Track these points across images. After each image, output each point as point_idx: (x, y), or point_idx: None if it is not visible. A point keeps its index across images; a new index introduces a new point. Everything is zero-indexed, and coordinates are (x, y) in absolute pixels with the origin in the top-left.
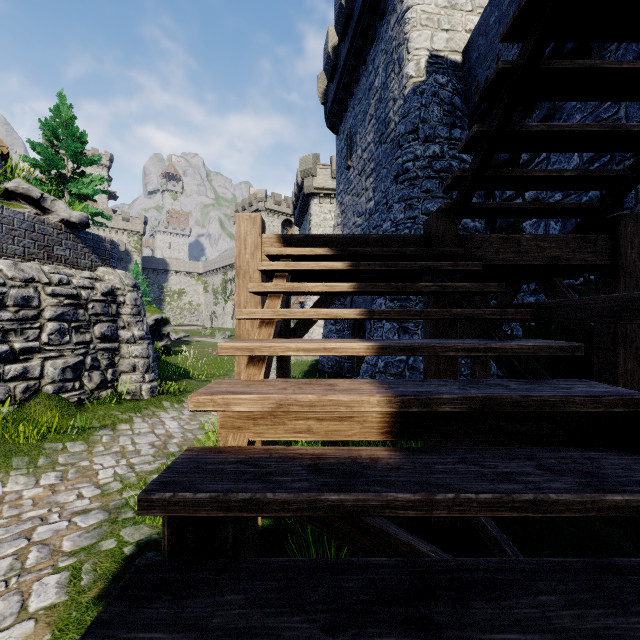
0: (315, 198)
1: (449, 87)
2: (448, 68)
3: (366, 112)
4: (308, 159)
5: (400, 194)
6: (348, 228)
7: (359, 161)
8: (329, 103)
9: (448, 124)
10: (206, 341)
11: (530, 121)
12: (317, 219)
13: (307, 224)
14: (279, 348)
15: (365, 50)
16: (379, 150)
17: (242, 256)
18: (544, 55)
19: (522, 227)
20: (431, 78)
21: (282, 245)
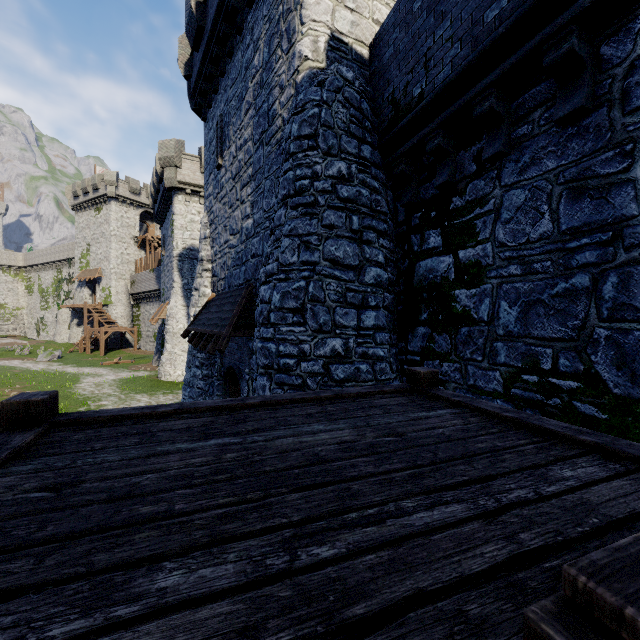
0: (180, 194)
1: (356, 86)
2: (353, 61)
3: (242, 98)
4: (170, 145)
5: (292, 224)
6: (219, 245)
7: (233, 161)
8: (194, 77)
9: (356, 136)
10: (18, 368)
11: (467, 155)
12: (182, 220)
13: (170, 224)
14: None
15: (241, 14)
16: (260, 152)
17: None
18: (508, 62)
19: (454, 295)
20: (333, 67)
21: None
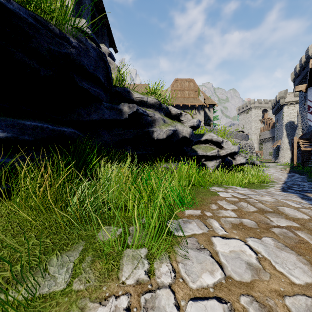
0: (285, 106)
1: None
2: None
3: None
4: (282, 92)
5: None
6: (304, 122)
7: None
8: (295, 82)
9: None
10: None
11: None
12: (286, 113)
13: (281, 115)
14: (304, 147)
15: None
16: None
17: (294, 140)
18: None
19: None
20: None
21: (299, 139)
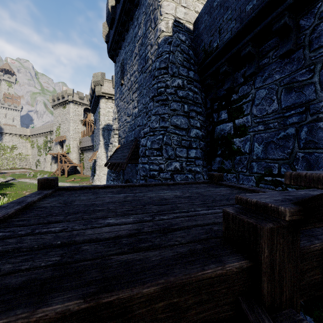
0: (103, 98)
1: (186, 43)
2: (185, 31)
3: (133, 51)
4: (98, 75)
5: (156, 109)
6: (121, 122)
7: (128, 81)
8: (110, 42)
9: (186, 67)
10: (28, 182)
11: (239, 74)
12: (104, 111)
13: (98, 113)
14: None
15: (132, 11)
16: (141, 76)
17: None
18: (256, 30)
19: (233, 141)
20: (175, 35)
21: None
